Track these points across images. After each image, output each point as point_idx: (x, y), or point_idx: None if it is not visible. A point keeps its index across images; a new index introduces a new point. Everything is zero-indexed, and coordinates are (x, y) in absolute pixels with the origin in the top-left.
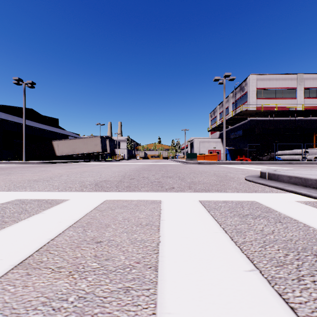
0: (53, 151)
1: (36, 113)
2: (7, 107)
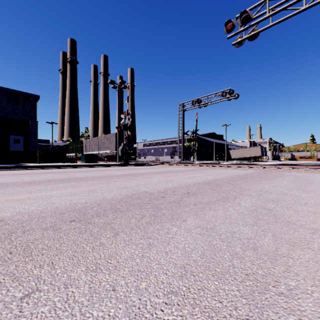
0: (229, 156)
1: (215, 134)
2: (207, 134)
